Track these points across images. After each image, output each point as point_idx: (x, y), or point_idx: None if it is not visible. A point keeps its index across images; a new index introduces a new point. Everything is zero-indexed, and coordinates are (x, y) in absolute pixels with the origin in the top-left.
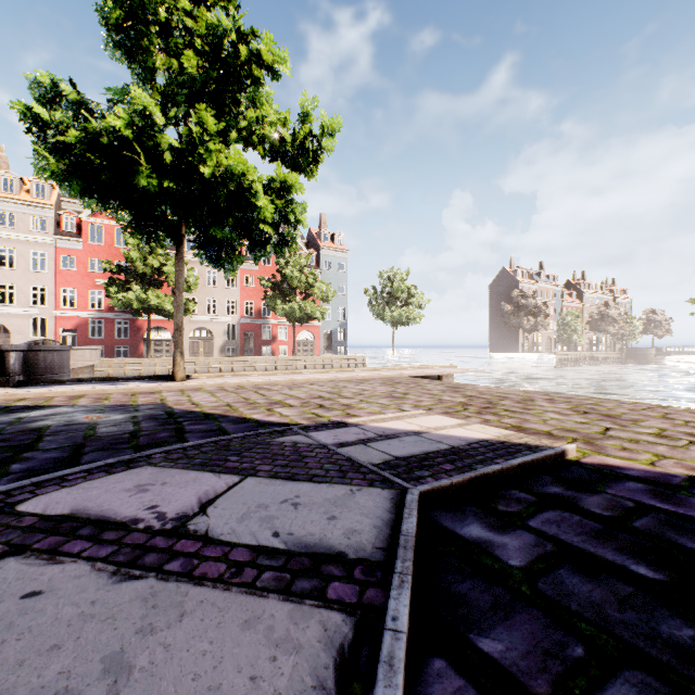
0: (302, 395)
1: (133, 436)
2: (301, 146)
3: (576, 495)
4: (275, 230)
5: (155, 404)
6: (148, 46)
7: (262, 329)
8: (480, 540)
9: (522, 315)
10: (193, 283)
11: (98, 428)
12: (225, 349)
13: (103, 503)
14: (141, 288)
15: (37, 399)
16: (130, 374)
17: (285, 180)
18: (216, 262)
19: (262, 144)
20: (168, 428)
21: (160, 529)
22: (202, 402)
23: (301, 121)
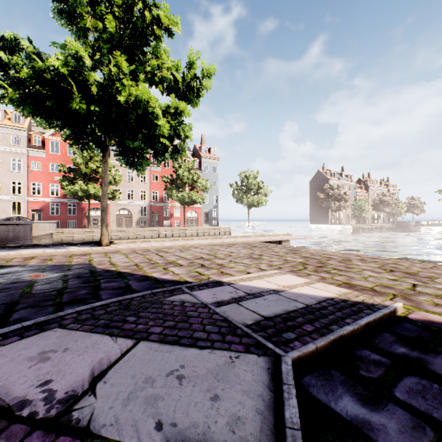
0: (189, 257)
1: (59, 293)
2: (188, 84)
3: (422, 357)
4: (170, 143)
5: (84, 264)
6: (81, 12)
7: (163, 209)
8: (358, 420)
9: (331, 200)
10: (118, 180)
11: (35, 285)
12: (139, 222)
13: (1, 377)
14: (84, 182)
15: (1, 260)
16: (77, 239)
17: (177, 107)
18: (131, 164)
19: (161, 84)
20: (88, 285)
21: (42, 417)
22: (118, 262)
23: (188, 68)
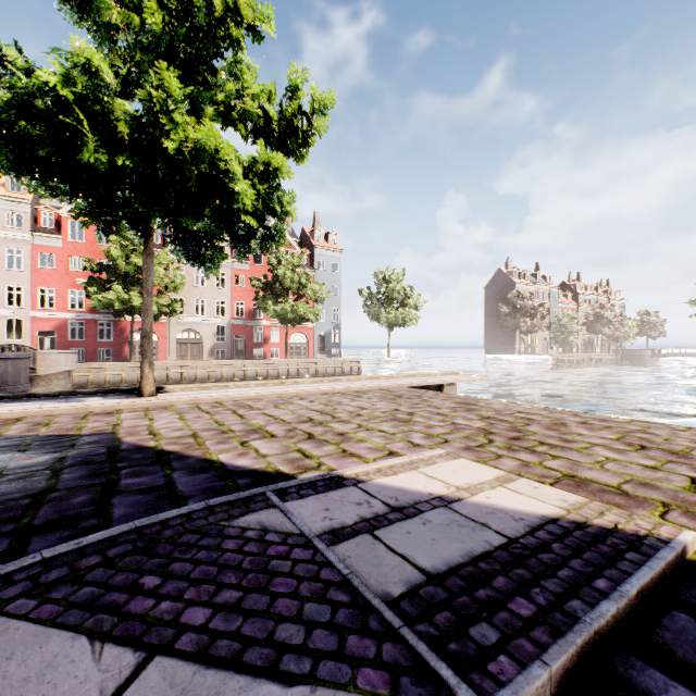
0: (288, 417)
1: (34, 501)
2: (289, 124)
3: None
4: (259, 223)
5: (103, 434)
6: None
7: (253, 331)
8: None
9: (519, 316)
10: (180, 283)
11: None
12: (214, 351)
13: None
14: (124, 288)
15: None
16: (112, 379)
17: (268, 162)
18: (194, 259)
19: (243, 123)
20: (95, 483)
21: None
22: (163, 429)
23: (289, 96)
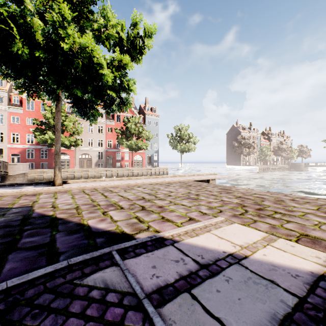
0: (131, 197)
1: None
2: (132, 42)
3: None
4: (117, 95)
5: (25, 207)
6: None
7: (116, 154)
8: None
9: (243, 147)
10: (80, 131)
11: None
12: (97, 164)
13: None
14: (53, 133)
15: None
16: (47, 177)
17: (121, 60)
18: (84, 115)
19: (108, 41)
20: (4, 242)
21: None
22: (60, 204)
23: (132, 28)
